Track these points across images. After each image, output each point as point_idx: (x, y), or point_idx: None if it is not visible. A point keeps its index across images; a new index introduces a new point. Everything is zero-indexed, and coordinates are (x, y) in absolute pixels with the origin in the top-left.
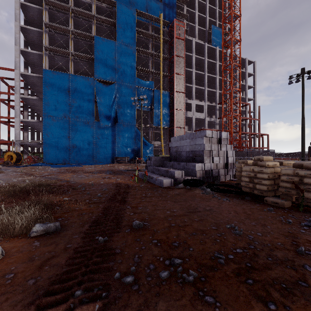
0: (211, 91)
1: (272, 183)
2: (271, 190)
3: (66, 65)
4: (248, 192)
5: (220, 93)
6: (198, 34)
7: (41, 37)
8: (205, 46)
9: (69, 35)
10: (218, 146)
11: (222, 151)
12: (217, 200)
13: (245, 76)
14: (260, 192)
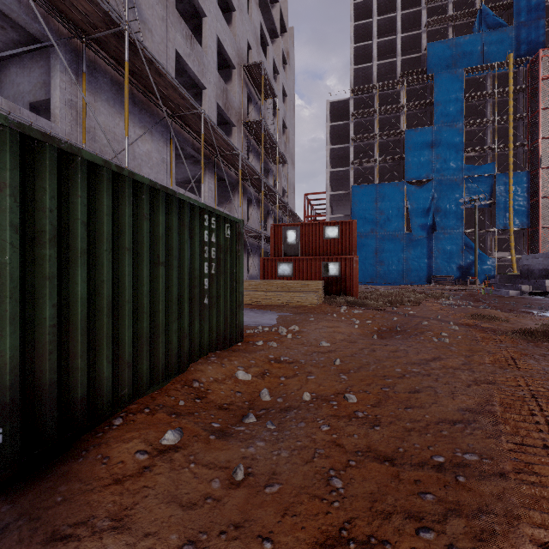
0: None
1: None
2: None
3: (368, 172)
4: None
5: None
6: None
7: (344, 150)
8: None
9: (375, 139)
10: None
11: None
12: None
13: None
14: None
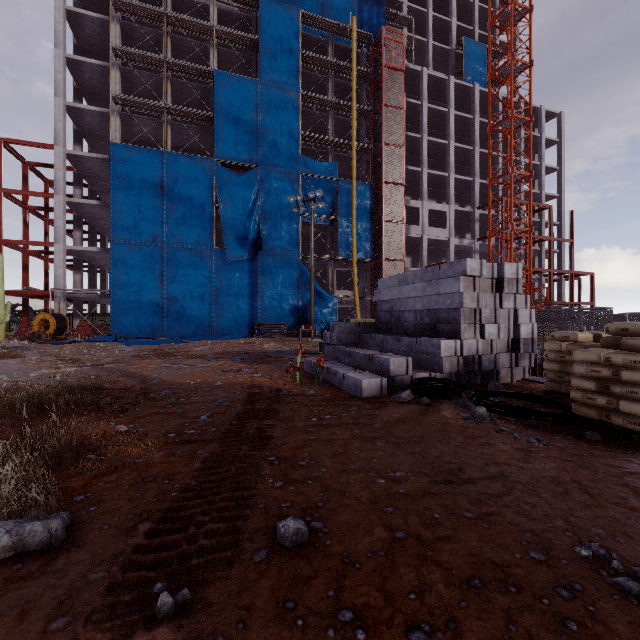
0: (462, 181)
1: None
2: None
3: (157, 134)
4: (590, 419)
5: (483, 185)
6: (435, 59)
7: (106, 78)
8: (449, 84)
9: (163, 71)
10: (496, 297)
11: (504, 311)
12: (513, 444)
13: (539, 145)
14: (631, 422)
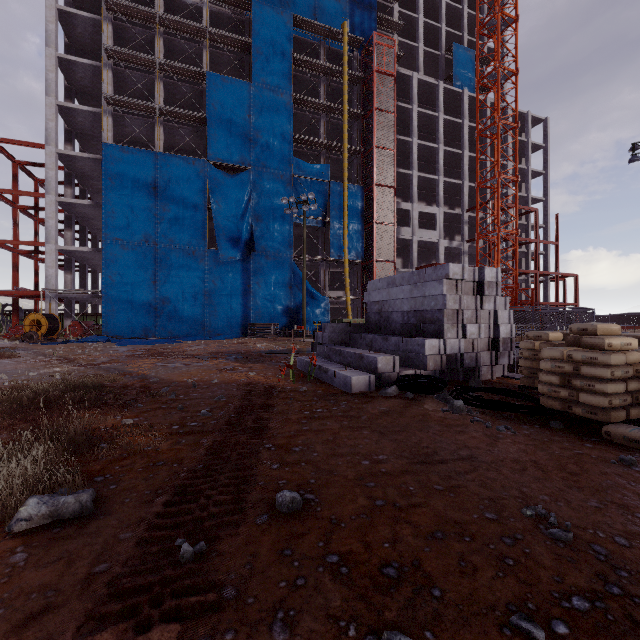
0: (451, 184)
1: (622, 390)
2: (618, 407)
3: (149, 134)
4: (555, 410)
5: (472, 188)
6: (425, 63)
7: (98, 77)
8: (439, 89)
9: (156, 72)
10: (477, 299)
11: (485, 312)
12: (485, 431)
13: (526, 149)
14: (589, 412)
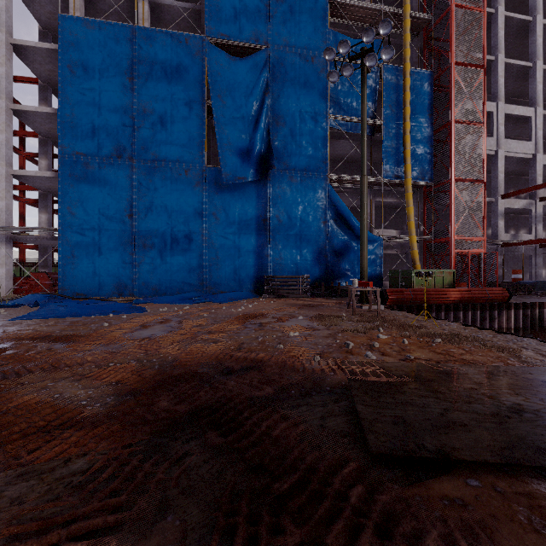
0: None
1: None
2: None
3: None
4: None
5: None
6: None
7: None
8: None
9: None
10: None
11: None
12: None
13: None
14: None
